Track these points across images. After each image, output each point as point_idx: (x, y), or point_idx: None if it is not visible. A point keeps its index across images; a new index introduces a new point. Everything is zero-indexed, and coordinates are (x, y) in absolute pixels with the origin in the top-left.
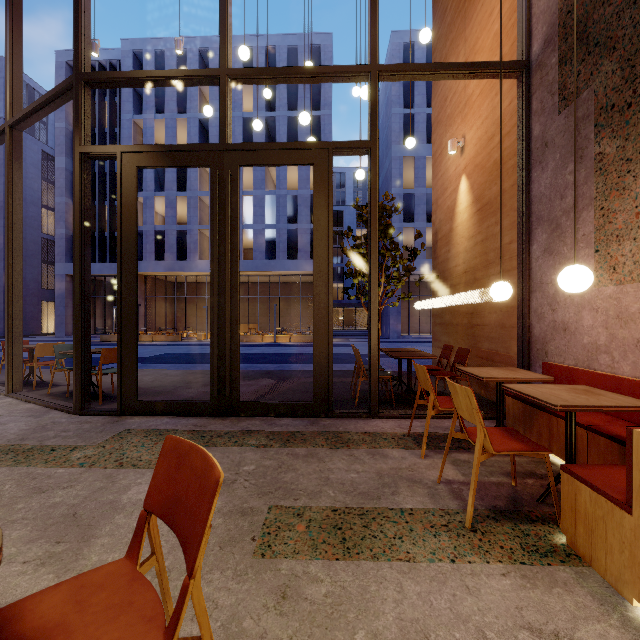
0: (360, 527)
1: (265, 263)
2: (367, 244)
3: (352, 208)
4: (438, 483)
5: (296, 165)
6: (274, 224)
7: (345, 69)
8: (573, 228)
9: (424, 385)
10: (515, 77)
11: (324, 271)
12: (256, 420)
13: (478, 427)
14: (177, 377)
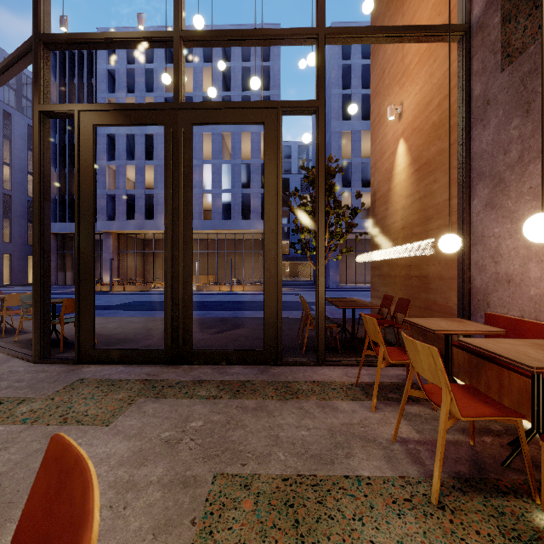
0: (314, 503)
1: (222, 223)
2: (313, 202)
3: (297, 176)
4: (393, 442)
5: (247, 124)
6: (230, 189)
7: (294, 31)
8: (518, 182)
9: (373, 337)
10: (455, 41)
11: (273, 225)
12: (208, 368)
13: (444, 390)
14: (139, 324)
